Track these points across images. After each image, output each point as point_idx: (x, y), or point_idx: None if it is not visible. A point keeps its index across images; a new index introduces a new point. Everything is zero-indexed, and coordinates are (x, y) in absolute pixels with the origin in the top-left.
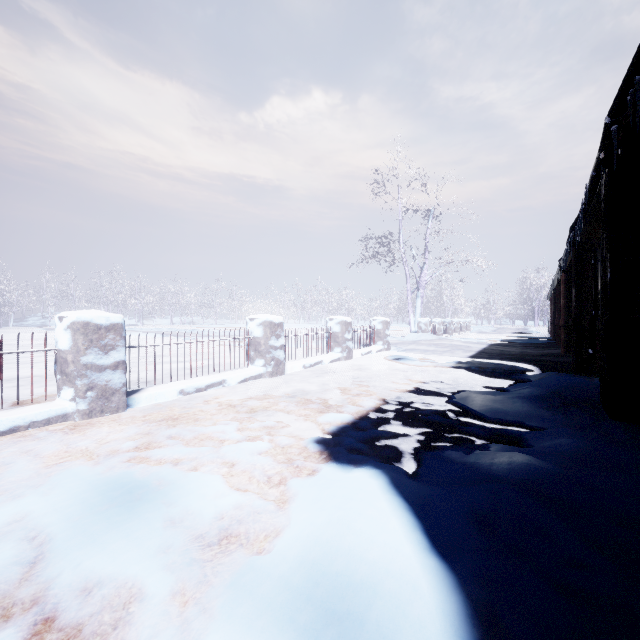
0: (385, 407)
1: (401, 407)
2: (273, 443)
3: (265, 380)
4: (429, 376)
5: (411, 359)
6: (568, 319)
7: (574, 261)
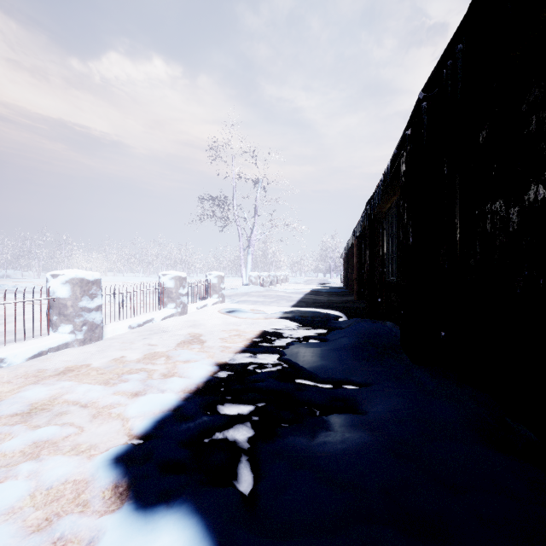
0: (217, 375)
1: (235, 373)
2: (34, 481)
3: (73, 350)
4: (261, 329)
5: (244, 311)
6: (359, 274)
7: (368, 229)
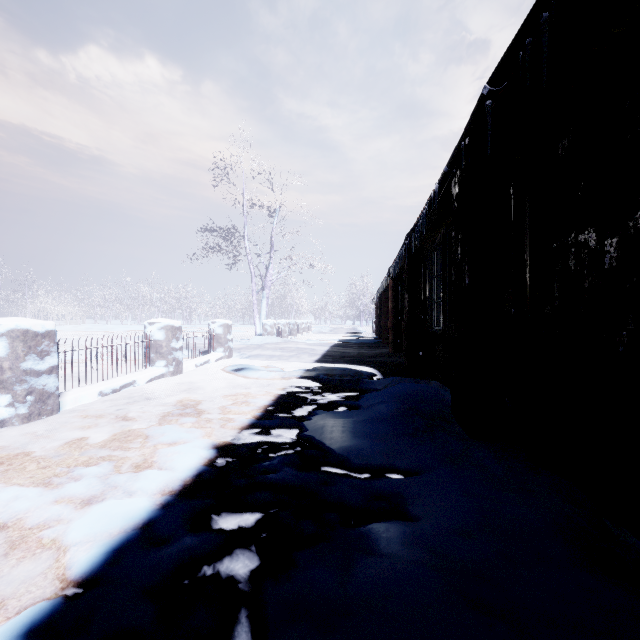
0: (214, 464)
1: (239, 459)
2: None
3: (10, 430)
4: (276, 392)
5: (256, 369)
6: (395, 322)
7: (407, 268)
